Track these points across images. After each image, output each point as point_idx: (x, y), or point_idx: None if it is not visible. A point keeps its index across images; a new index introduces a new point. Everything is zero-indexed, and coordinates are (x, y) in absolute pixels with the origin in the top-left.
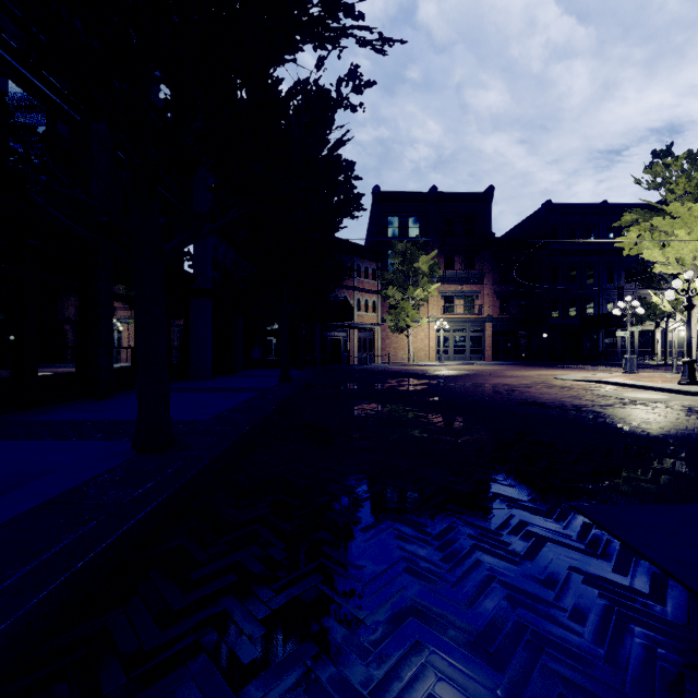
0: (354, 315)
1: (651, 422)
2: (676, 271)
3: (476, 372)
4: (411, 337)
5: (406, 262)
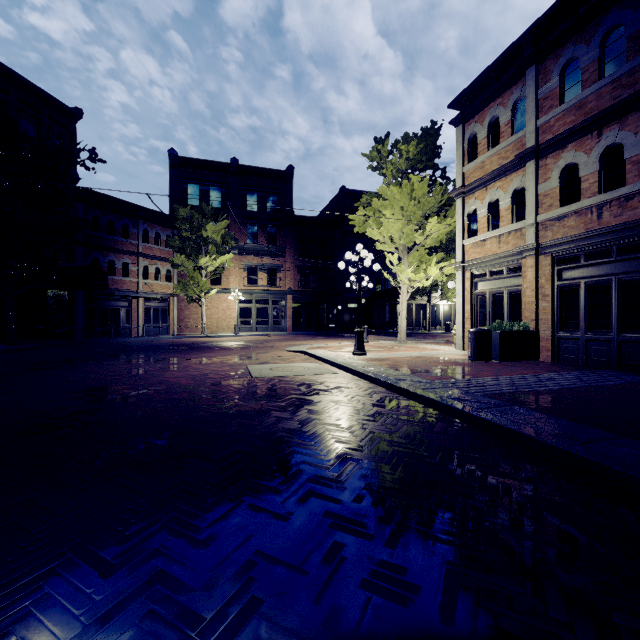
0: (139, 283)
1: (132, 416)
2: (391, 249)
3: (238, 343)
4: (205, 308)
5: (194, 229)
